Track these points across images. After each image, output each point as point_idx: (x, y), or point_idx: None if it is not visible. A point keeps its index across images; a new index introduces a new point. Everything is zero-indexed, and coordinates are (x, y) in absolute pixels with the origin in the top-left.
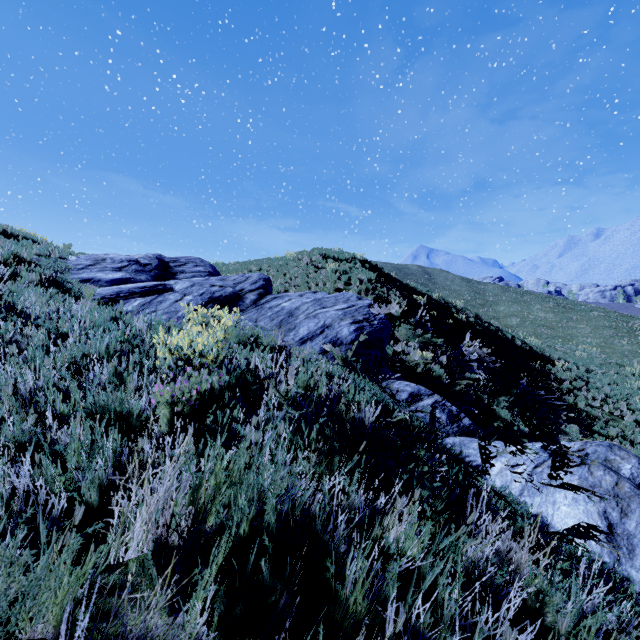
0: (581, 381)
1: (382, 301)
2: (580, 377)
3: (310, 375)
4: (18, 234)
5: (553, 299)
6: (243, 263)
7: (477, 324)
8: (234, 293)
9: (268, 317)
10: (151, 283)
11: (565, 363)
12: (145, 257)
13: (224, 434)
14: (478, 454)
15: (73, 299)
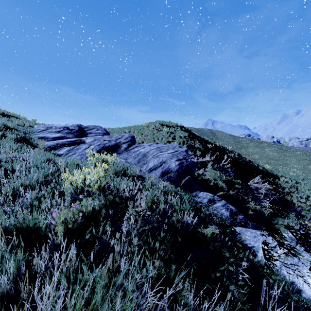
0: (294, 188)
1: (191, 147)
2: (293, 186)
3: (154, 194)
4: (10, 114)
5: (276, 145)
6: (121, 128)
7: (239, 158)
8: (115, 144)
9: (133, 157)
10: (74, 139)
11: (284, 178)
12: (72, 125)
13: (99, 242)
14: (251, 239)
15: (32, 148)
